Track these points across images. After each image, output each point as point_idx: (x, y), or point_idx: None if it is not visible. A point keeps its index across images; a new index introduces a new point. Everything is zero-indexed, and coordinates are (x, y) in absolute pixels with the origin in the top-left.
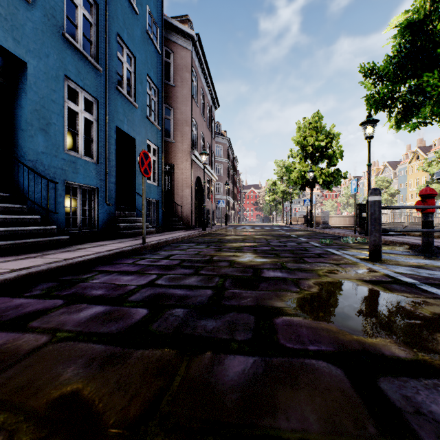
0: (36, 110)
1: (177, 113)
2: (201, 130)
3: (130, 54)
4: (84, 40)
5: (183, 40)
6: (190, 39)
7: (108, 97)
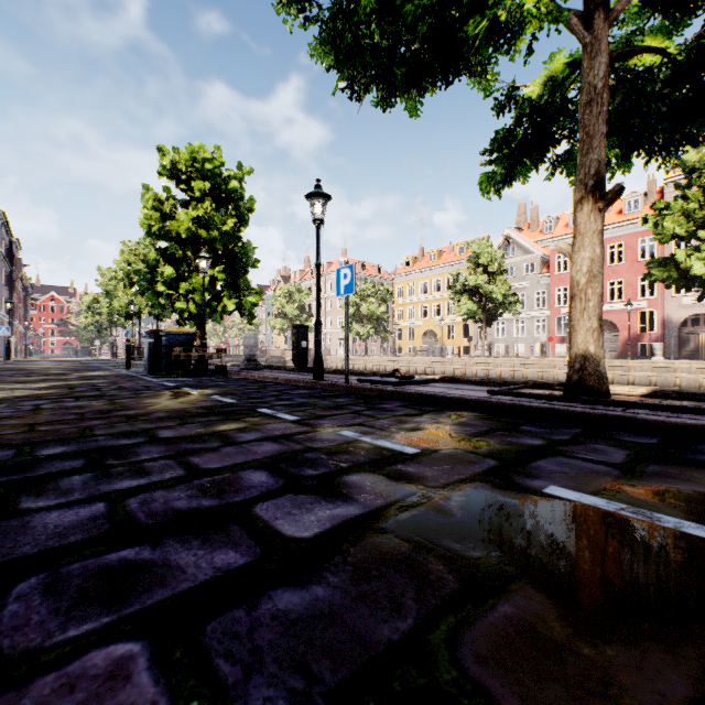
0: None
1: None
2: None
3: None
4: None
5: None
6: None
7: None
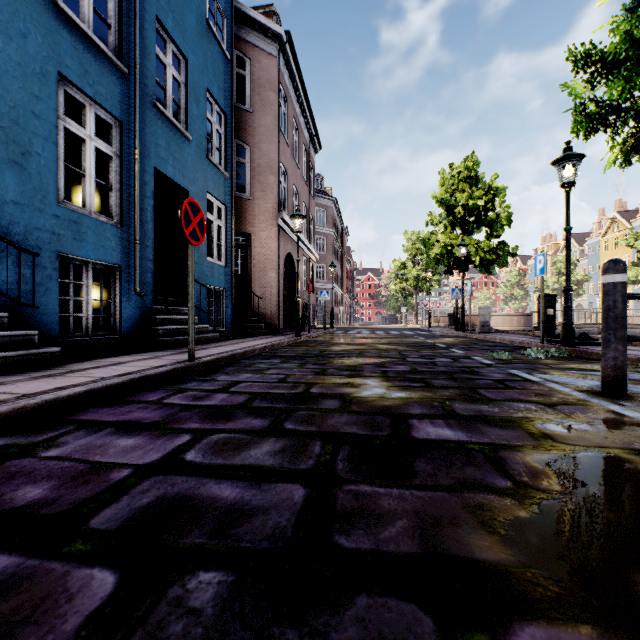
0: (2, 127)
1: (256, 153)
2: (293, 182)
3: (179, 54)
4: (101, 25)
5: (266, 41)
6: (276, 40)
7: (139, 119)
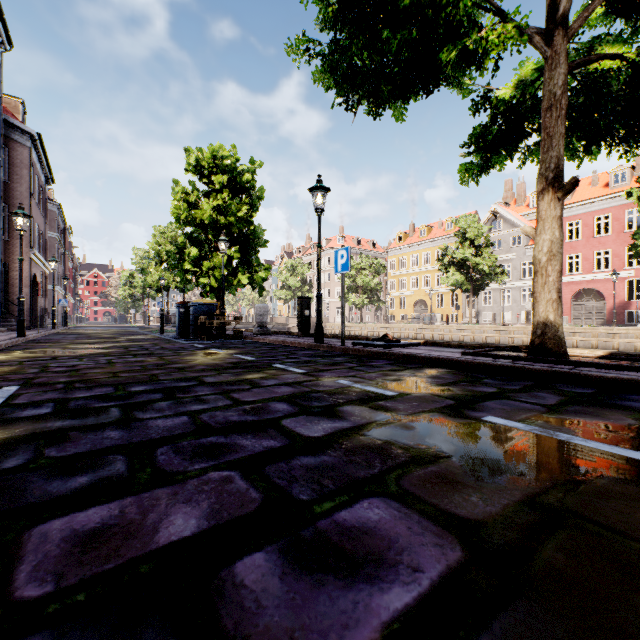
0: None
1: (13, 210)
2: (36, 221)
3: None
4: None
5: (21, 136)
6: (29, 136)
7: None
